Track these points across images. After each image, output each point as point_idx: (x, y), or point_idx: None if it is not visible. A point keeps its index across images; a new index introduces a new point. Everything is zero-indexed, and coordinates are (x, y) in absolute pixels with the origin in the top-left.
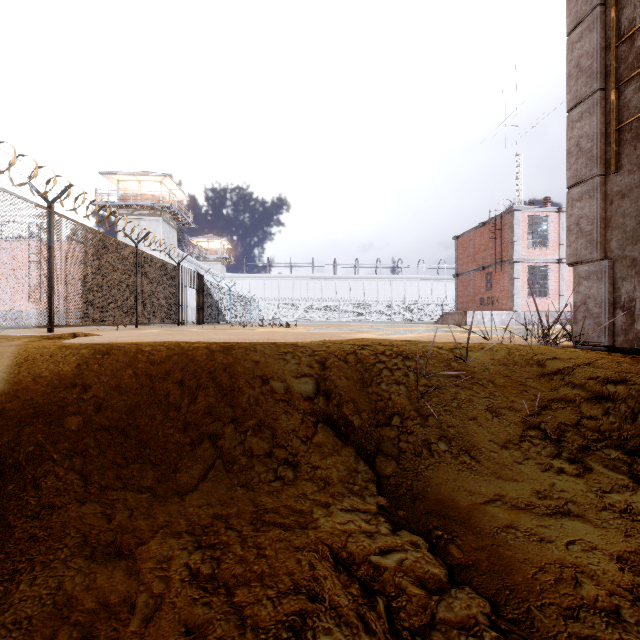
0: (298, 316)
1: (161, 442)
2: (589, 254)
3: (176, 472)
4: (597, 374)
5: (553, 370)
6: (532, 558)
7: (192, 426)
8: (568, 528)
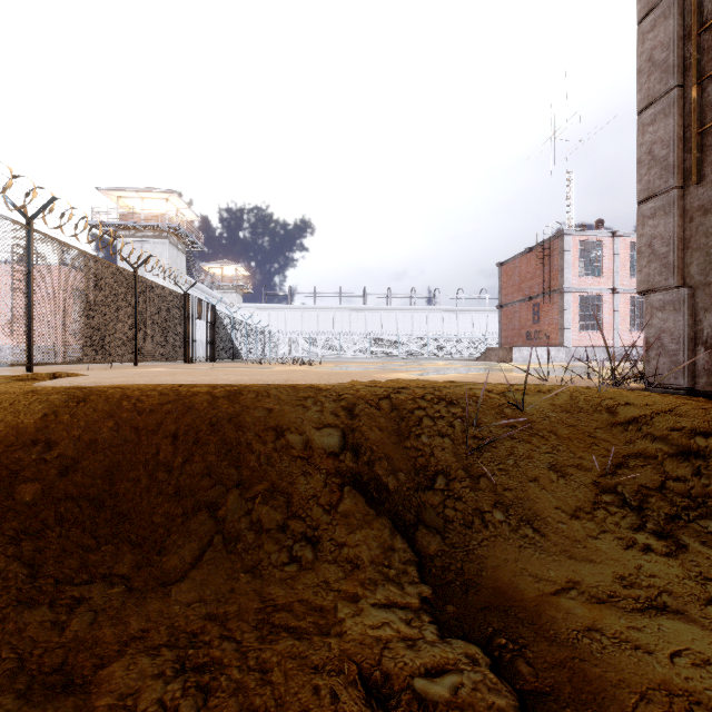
0: (323, 352)
1: (145, 514)
2: (664, 280)
3: (162, 554)
4: (682, 424)
5: (627, 419)
6: (629, 680)
7: (186, 493)
8: (668, 631)
